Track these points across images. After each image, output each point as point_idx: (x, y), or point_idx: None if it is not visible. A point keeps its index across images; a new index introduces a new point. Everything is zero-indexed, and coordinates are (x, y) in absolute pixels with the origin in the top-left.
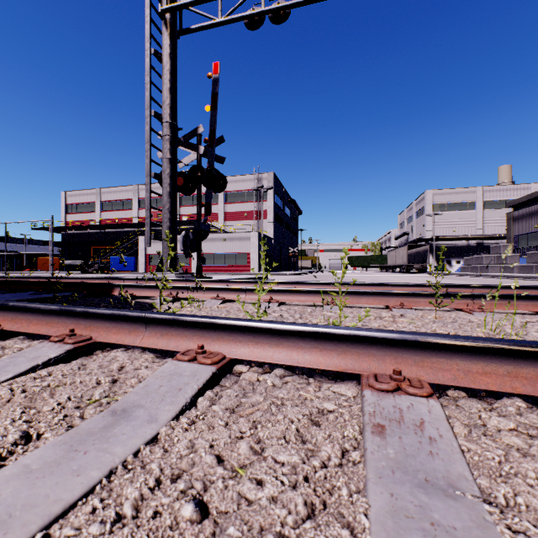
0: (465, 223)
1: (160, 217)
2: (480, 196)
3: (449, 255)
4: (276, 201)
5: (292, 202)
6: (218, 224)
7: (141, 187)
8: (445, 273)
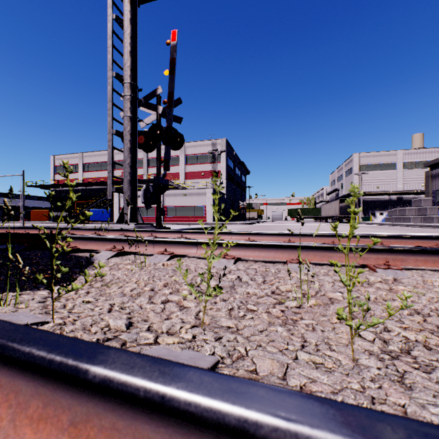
0: (387, 180)
1: None
2: (400, 158)
3: (373, 207)
4: (228, 162)
5: (242, 163)
6: (180, 181)
7: (116, 152)
8: (372, 223)
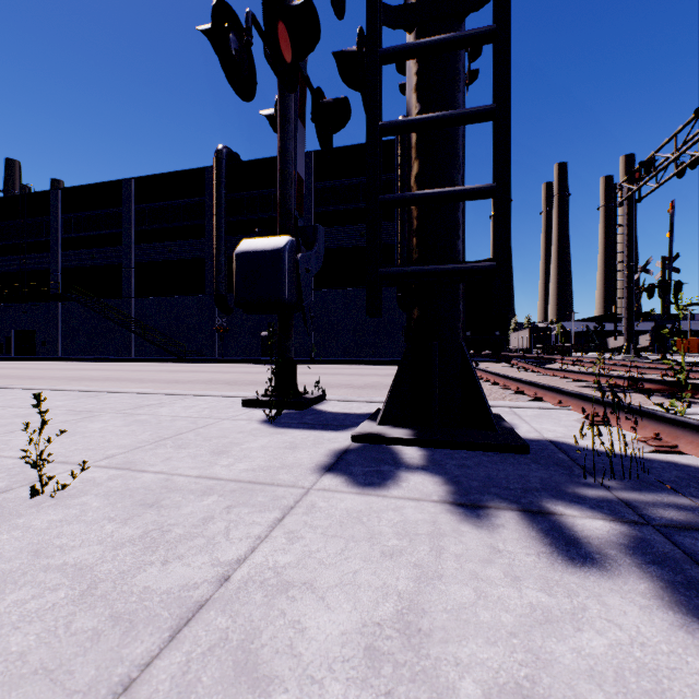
0: None
1: None
2: None
3: None
4: None
5: None
6: None
7: None
8: None
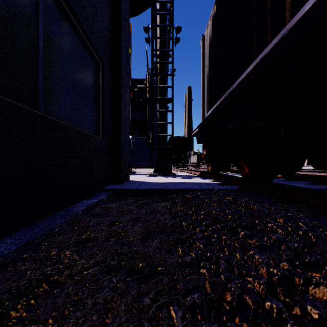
0: None
1: None
2: None
3: None
4: None
5: None
6: None
7: None
8: None
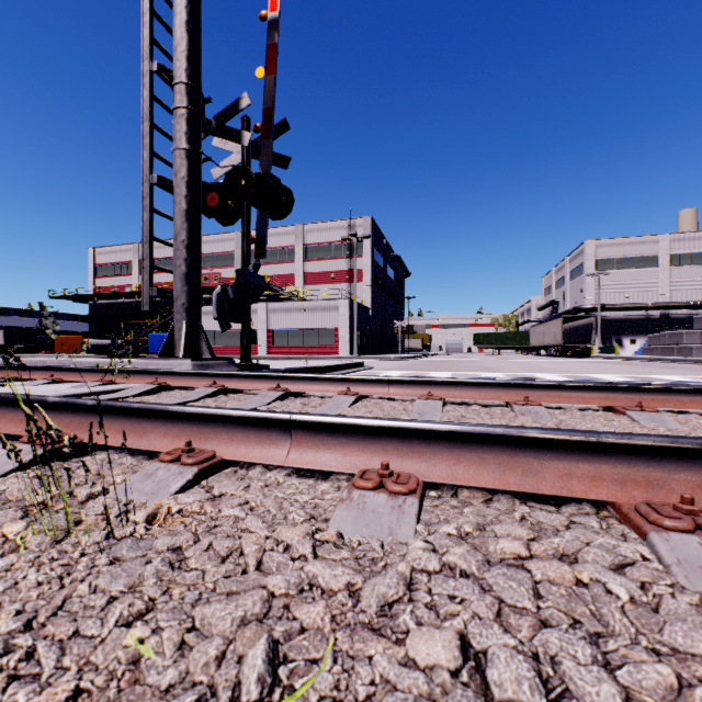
0: (642, 286)
1: (216, 280)
2: (665, 247)
3: (619, 331)
4: (375, 257)
5: (397, 259)
6: (296, 289)
7: None
8: (622, 357)
